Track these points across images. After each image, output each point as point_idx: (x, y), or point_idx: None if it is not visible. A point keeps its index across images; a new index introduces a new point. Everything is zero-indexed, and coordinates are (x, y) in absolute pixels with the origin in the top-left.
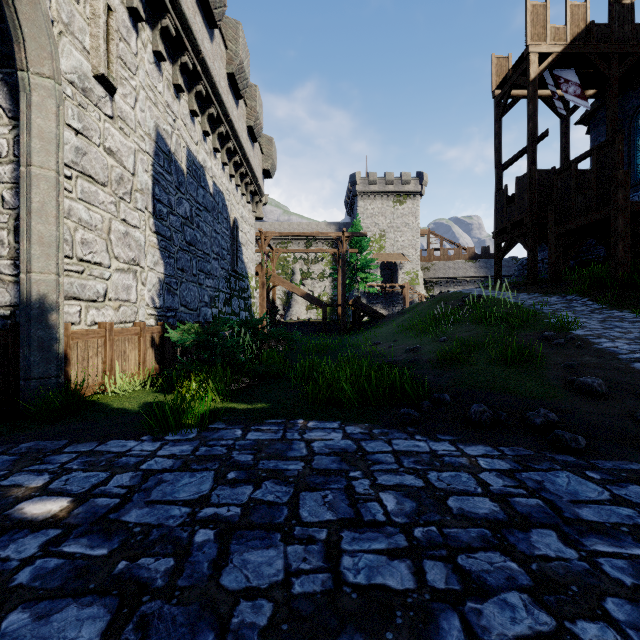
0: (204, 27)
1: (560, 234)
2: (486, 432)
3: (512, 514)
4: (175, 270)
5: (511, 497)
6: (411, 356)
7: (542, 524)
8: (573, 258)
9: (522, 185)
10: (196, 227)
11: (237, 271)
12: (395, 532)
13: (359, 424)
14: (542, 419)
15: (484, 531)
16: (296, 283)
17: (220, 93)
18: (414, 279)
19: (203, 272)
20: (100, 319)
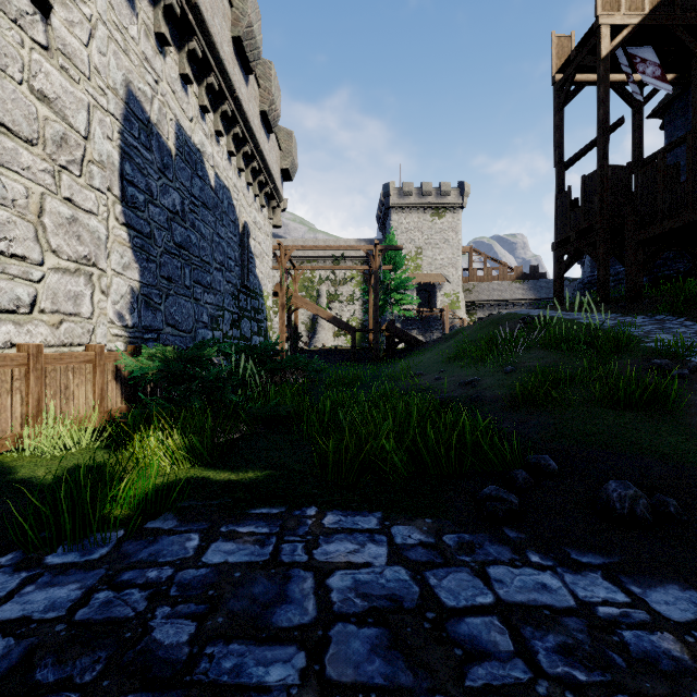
0: None
1: (641, 241)
2: (656, 542)
3: None
4: (158, 278)
5: None
6: (469, 392)
7: None
8: (646, 274)
9: (590, 185)
10: (190, 226)
11: (248, 287)
12: None
13: (415, 519)
14: None
15: None
16: (322, 306)
17: (222, 58)
18: (454, 302)
19: (200, 284)
20: (23, 339)
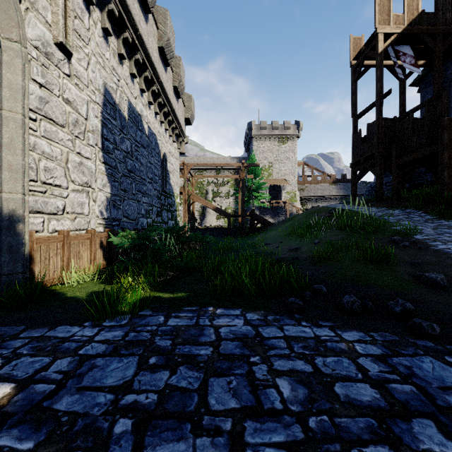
0: (141, 12)
1: (400, 164)
2: (357, 319)
3: (392, 402)
4: (119, 191)
5: (388, 383)
6: (293, 254)
7: (420, 413)
8: (408, 182)
9: (372, 129)
10: (135, 159)
11: (166, 191)
12: (292, 422)
13: (256, 311)
14: (400, 308)
15: (370, 421)
16: (209, 200)
17: (153, 61)
18: (293, 197)
19: (140, 192)
20: (59, 228)
